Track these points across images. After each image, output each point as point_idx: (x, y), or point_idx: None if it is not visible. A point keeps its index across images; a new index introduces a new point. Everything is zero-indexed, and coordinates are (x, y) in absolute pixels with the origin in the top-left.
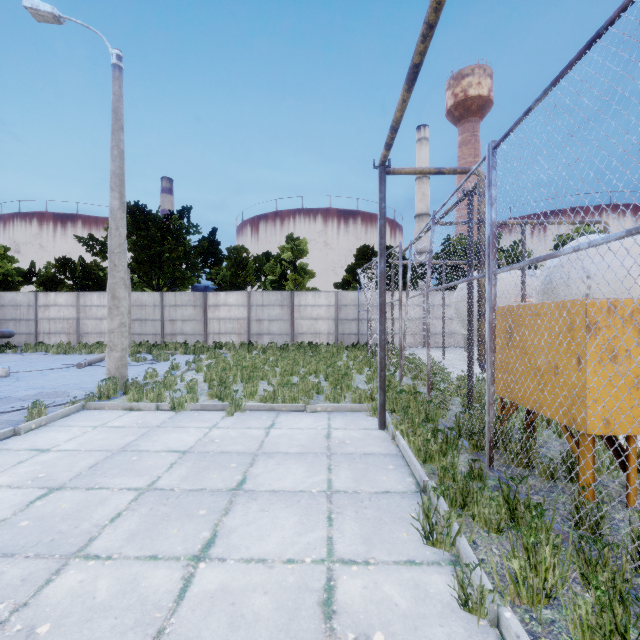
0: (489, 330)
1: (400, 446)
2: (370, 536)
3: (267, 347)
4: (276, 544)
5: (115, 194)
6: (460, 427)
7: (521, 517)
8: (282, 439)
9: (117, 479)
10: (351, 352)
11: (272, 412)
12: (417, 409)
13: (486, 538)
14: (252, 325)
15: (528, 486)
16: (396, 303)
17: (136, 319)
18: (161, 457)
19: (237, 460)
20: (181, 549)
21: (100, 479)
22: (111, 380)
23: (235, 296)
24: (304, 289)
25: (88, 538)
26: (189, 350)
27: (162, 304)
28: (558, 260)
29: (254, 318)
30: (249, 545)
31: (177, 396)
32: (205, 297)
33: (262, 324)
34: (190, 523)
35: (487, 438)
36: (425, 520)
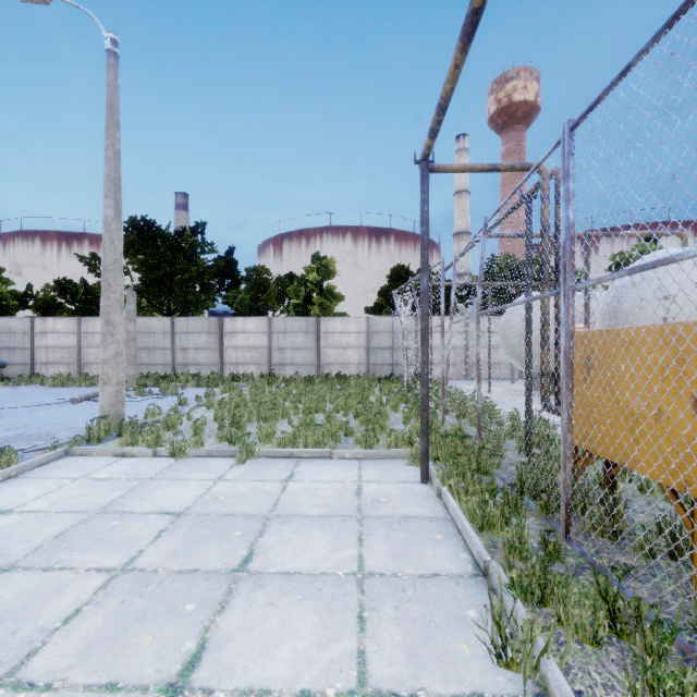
0: (565, 362)
1: (449, 507)
2: (417, 649)
3: (290, 379)
4: (286, 663)
5: (109, 201)
6: (522, 482)
7: (626, 622)
8: (302, 496)
9: (86, 554)
10: (384, 385)
11: (291, 459)
12: (467, 457)
13: (579, 653)
14: (273, 354)
15: (634, 578)
16: (437, 329)
17: (144, 348)
18: (148, 522)
19: (244, 526)
20: (152, 672)
21: (64, 554)
22: (104, 419)
23: (254, 322)
24: (331, 314)
25: (26, 652)
26: (202, 382)
27: (173, 331)
28: (628, 278)
29: (275, 346)
30: (248, 665)
31: (181, 438)
32: (221, 323)
33: (284, 353)
34: (171, 626)
35: (562, 500)
36: (495, 631)
